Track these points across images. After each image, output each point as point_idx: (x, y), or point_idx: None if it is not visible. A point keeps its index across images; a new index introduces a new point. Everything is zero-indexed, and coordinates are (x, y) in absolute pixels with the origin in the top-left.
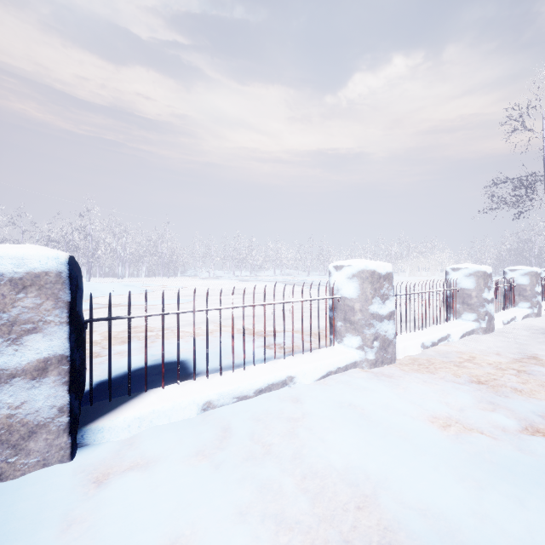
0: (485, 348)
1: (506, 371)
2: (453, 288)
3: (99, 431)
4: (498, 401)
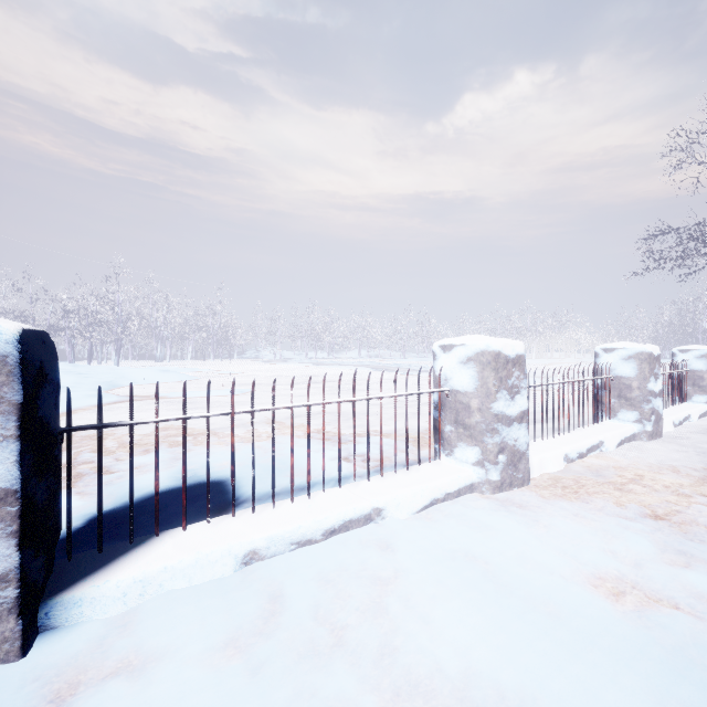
0: (655, 462)
1: (692, 499)
2: (606, 376)
3: (75, 605)
4: (692, 550)
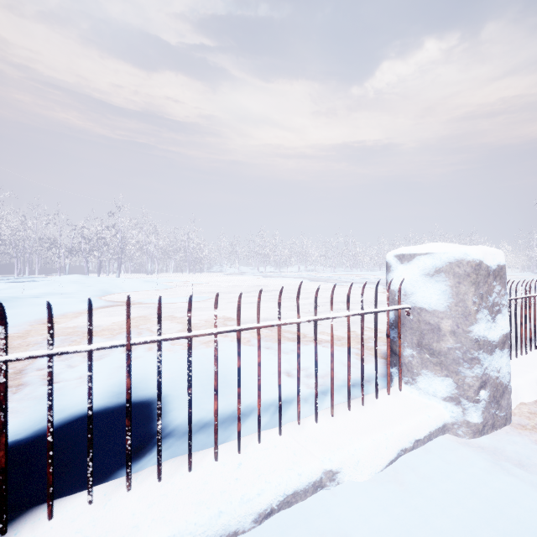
0: None
1: None
2: None
3: None
4: None
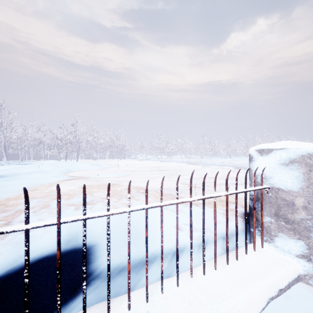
0: None
1: None
2: None
3: None
4: None
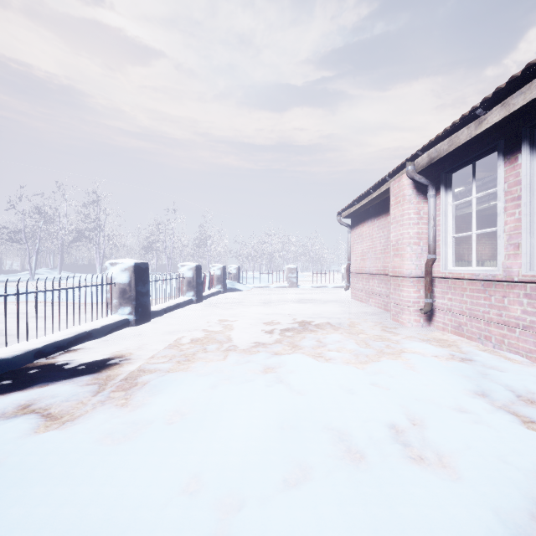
0: None
1: None
2: None
3: (299, 286)
4: None
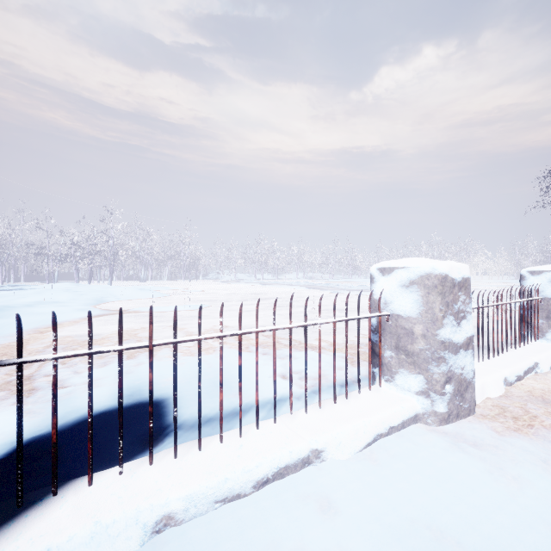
0: None
1: None
2: (535, 297)
3: None
4: None
